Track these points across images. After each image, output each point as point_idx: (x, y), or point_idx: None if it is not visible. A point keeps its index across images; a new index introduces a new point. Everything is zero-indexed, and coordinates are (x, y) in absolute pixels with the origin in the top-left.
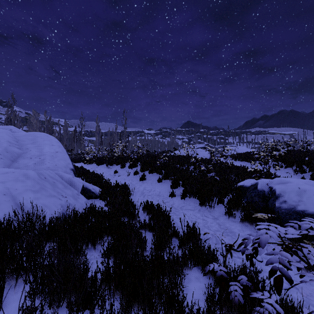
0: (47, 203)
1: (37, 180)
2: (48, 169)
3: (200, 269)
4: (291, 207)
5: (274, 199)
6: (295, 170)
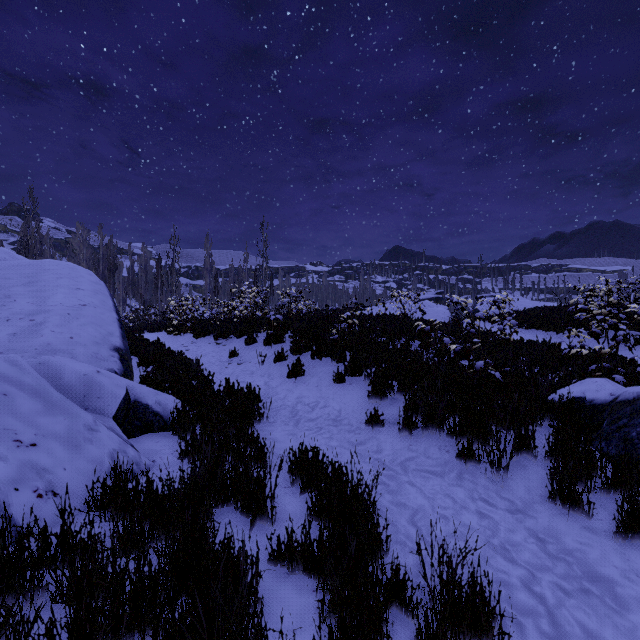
0: None
1: None
2: (45, 347)
3: None
4: None
5: None
6: None
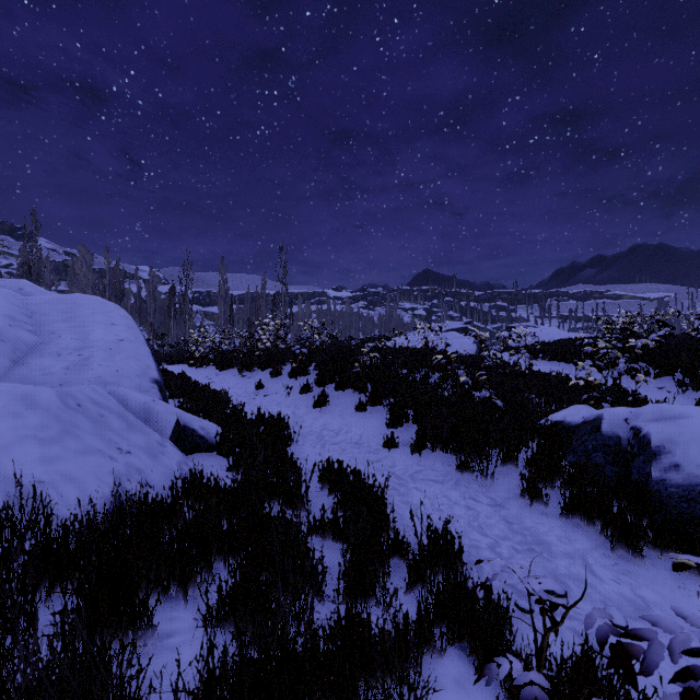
0: (75, 471)
1: (56, 411)
2: (97, 380)
3: (467, 650)
4: (694, 482)
5: (645, 460)
6: (680, 383)
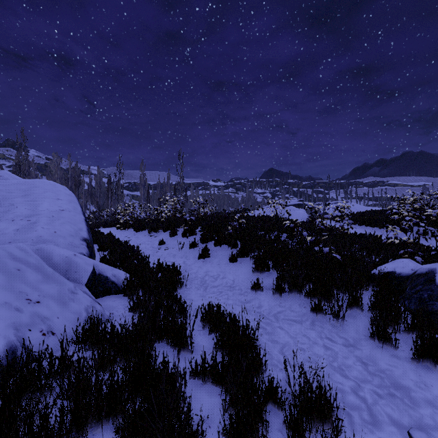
0: None
1: None
2: (38, 239)
3: None
4: None
5: None
6: None
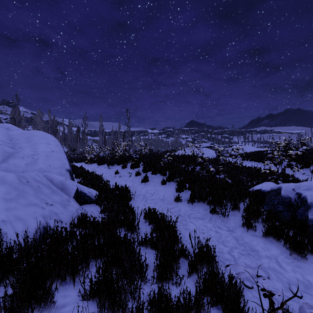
0: (22, 215)
1: (15, 185)
2: (40, 169)
3: (220, 310)
4: None
5: (305, 209)
6: (312, 171)
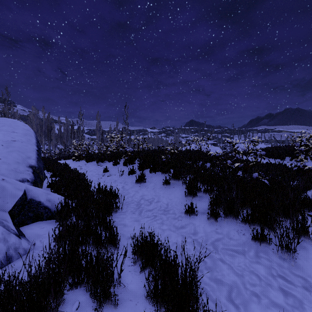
0: None
1: None
2: None
3: None
4: None
5: None
6: None
